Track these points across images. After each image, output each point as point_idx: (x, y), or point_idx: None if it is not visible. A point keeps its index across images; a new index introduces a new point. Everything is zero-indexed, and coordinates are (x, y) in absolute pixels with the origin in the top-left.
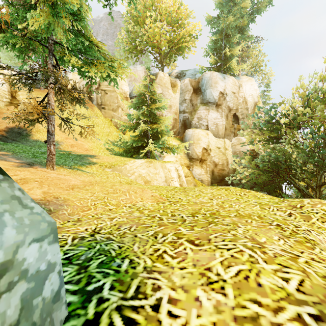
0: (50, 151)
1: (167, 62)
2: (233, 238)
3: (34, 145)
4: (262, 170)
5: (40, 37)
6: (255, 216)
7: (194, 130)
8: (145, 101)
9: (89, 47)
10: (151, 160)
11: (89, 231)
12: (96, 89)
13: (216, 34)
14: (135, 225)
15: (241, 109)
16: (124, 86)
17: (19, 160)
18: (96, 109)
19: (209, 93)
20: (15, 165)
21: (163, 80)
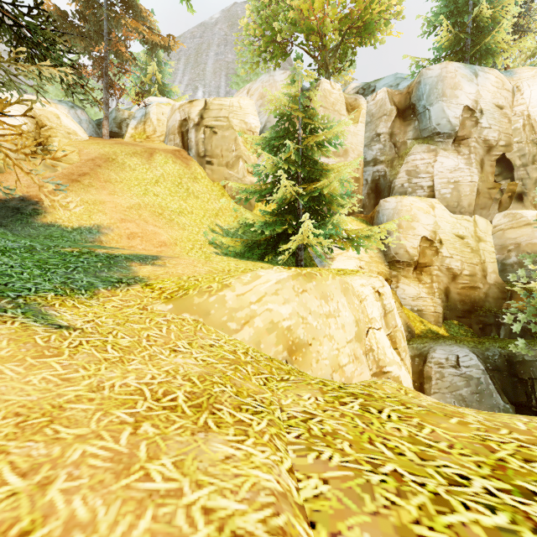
0: None
1: (335, 70)
2: None
3: (37, 235)
4: None
5: None
6: None
7: (400, 198)
8: (293, 133)
9: None
10: (309, 271)
11: None
12: (195, 127)
13: None
14: None
15: (520, 145)
16: (249, 117)
17: None
18: (195, 165)
19: (437, 114)
20: None
21: (329, 98)
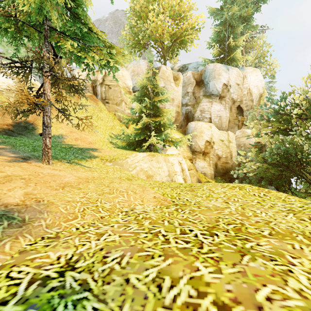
0: (46, 144)
1: (169, 57)
2: (305, 307)
3: (39, 139)
4: (270, 164)
5: (34, 22)
6: (300, 235)
7: (197, 122)
8: (148, 94)
9: (87, 33)
10: (153, 154)
11: (61, 263)
12: (100, 84)
13: (219, 26)
14: (129, 253)
15: (246, 101)
16: (127, 81)
17: (15, 154)
18: (100, 103)
19: (212, 86)
20: (7, 160)
21: (165, 74)
